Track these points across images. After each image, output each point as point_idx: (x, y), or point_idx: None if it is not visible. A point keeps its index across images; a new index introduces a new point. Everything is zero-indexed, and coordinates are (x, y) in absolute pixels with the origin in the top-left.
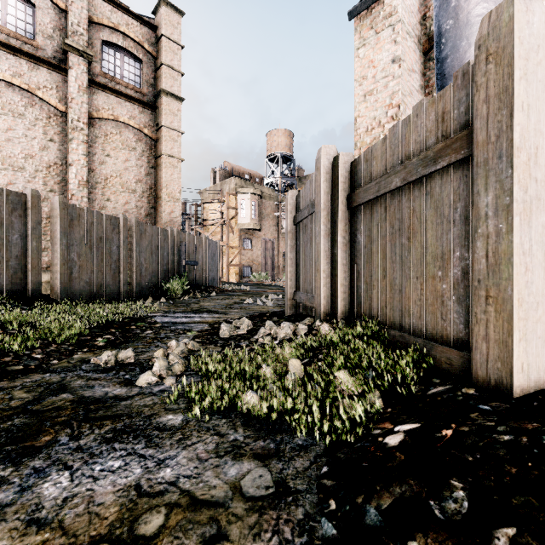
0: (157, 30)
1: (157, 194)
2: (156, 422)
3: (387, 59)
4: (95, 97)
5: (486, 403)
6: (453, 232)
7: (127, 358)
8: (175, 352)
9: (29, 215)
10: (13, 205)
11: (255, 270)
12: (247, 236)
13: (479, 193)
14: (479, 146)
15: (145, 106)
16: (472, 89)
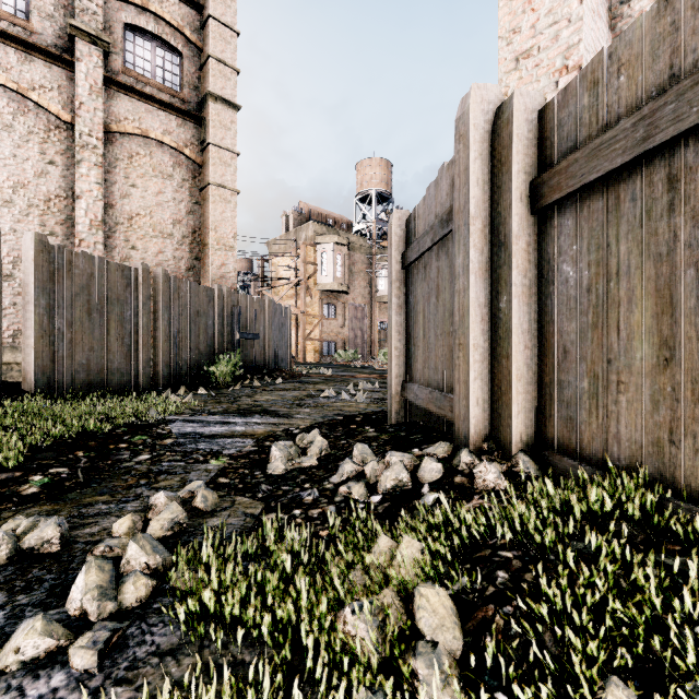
0: (203, 10)
1: (202, 240)
2: None
3: None
4: (115, 103)
5: None
6: None
7: (42, 541)
8: (156, 524)
9: None
10: None
11: (340, 346)
12: (330, 300)
13: None
14: None
15: (185, 116)
16: None
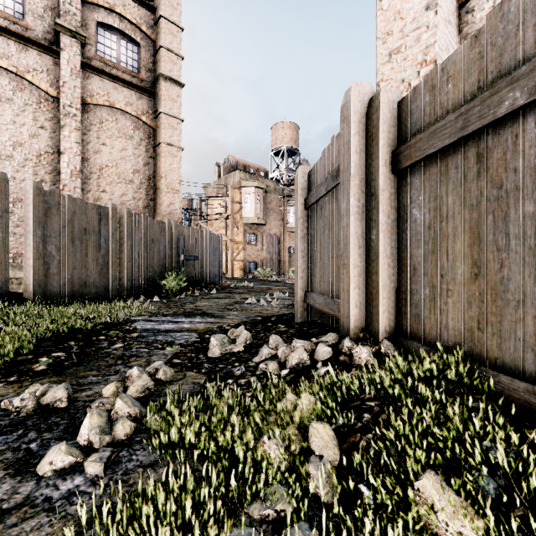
0: (156, 11)
1: (155, 185)
2: None
3: (418, 6)
4: (89, 82)
5: None
6: None
7: (55, 400)
8: (133, 388)
9: None
10: None
11: (259, 265)
12: (251, 231)
13: None
14: None
15: (143, 91)
16: None
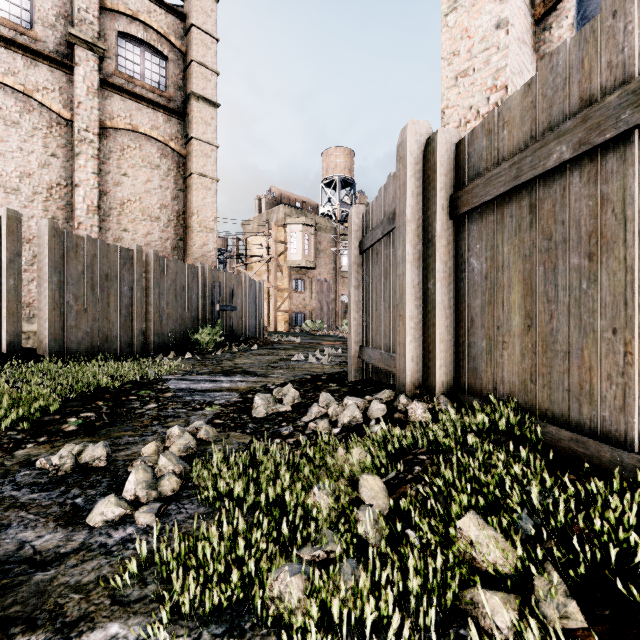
0: (187, 19)
1: (186, 223)
2: None
3: (488, 24)
4: (109, 102)
5: None
6: None
7: (94, 458)
8: (175, 447)
9: (4, 244)
10: None
11: (308, 317)
12: (298, 276)
13: None
14: None
15: (171, 113)
16: None
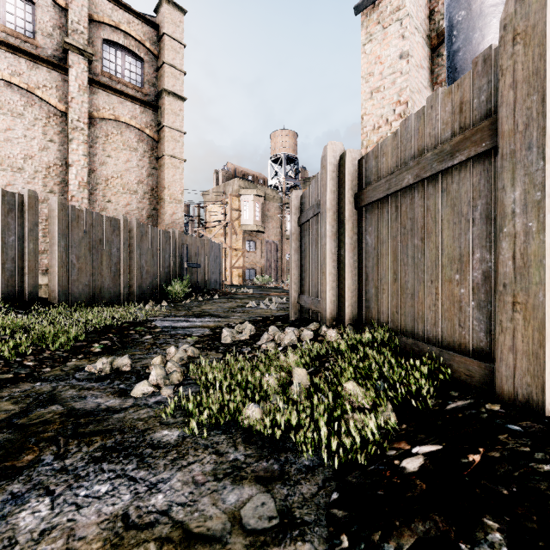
0: (159, 28)
1: (158, 195)
2: (150, 439)
3: (394, 54)
4: (96, 97)
5: (515, 422)
6: (472, 231)
7: (123, 365)
8: (174, 359)
9: (26, 217)
10: (9, 206)
11: (258, 272)
12: (250, 238)
13: (504, 188)
14: (504, 136)
15: (146, 105)
16: (494, 76)
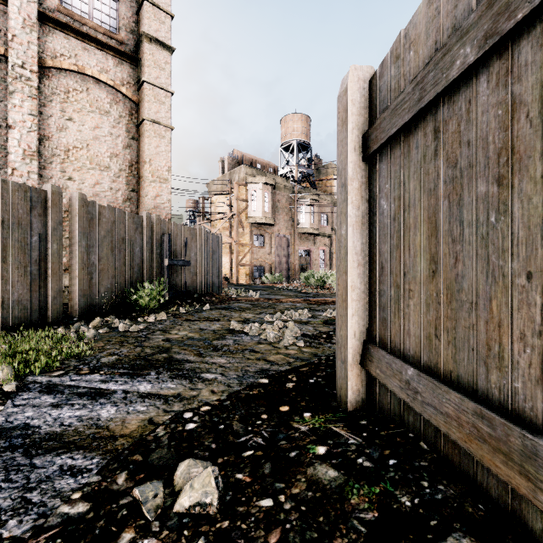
0: None
1: (138, 173)
2: None
3: None
4: (50, 39)
5: None
6: None
7: None
8: None
9: None
10: None
11: (267, 270)
12: (259, 232)
13: None
14: None
15: (122, 56)
16: None
